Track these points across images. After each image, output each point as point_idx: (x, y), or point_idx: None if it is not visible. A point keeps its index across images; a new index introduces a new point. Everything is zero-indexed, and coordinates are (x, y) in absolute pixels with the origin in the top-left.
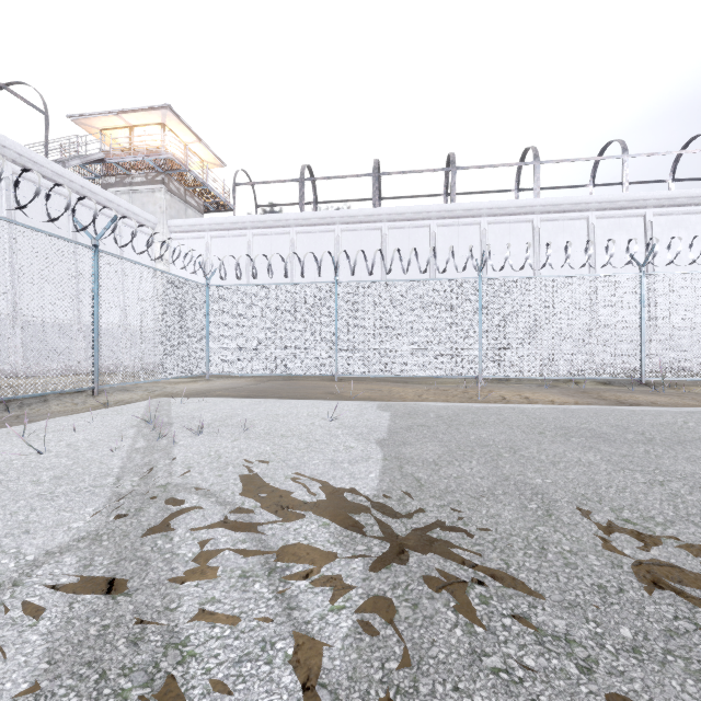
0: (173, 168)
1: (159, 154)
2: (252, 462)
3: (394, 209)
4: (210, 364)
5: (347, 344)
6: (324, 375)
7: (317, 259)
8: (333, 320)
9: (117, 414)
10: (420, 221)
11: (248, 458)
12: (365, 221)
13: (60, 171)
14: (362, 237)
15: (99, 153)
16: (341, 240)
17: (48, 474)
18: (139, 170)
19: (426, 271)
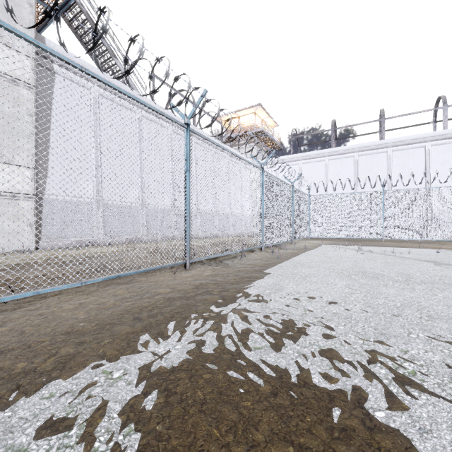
0: (260, 134)
1: (256, 129)
2: (439, 259)
3: (397, 139)
4: (310, 232)
5: (390, 222)
6: (376, 238)
7: (369, 179)
8: (381, 210)
9: (334, 248)
10: (417, 144)
11: (434, 258)
12: (375, 148)
13: (226, 147)
14: (372, 158)
15: (229, 133)
16: (358, 161)
17: (381, 257)
18: (243, 137)
19: (446, 182)
